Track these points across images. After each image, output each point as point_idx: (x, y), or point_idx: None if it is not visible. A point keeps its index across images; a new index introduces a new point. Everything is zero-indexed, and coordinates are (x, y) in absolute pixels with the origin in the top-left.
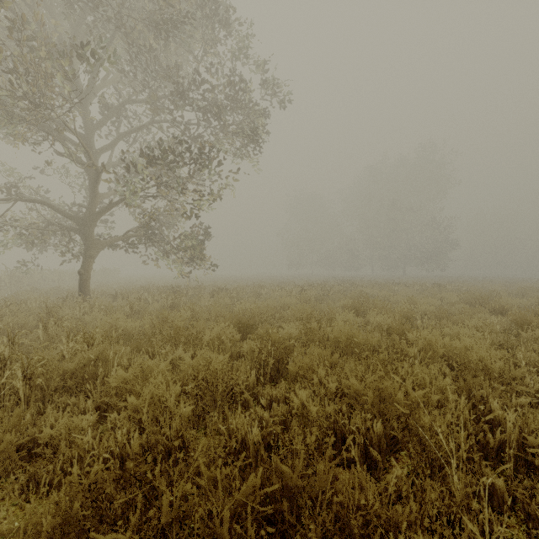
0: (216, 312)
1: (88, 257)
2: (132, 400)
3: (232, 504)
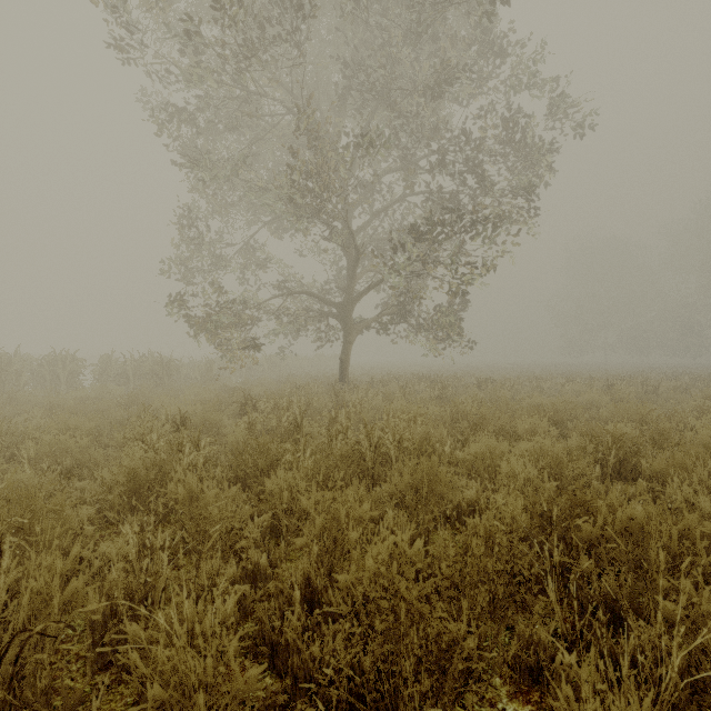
0: (506, 405)
1: (347, 343)
2: (503, 466)
3: (635, 557)
